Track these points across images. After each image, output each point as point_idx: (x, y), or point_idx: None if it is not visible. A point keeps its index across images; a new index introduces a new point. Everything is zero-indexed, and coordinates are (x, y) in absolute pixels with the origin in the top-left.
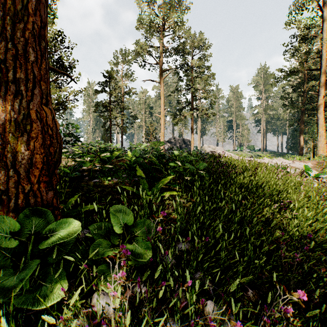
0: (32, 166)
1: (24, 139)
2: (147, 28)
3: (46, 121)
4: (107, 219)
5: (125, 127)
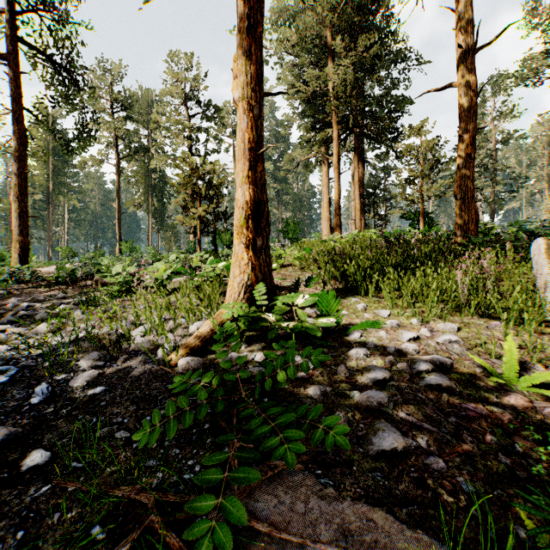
0: (472, 223)
1: (470, 215)
2: (546, 25)
3: (475, 209)
4: (499, 245)
5: (499, 201)
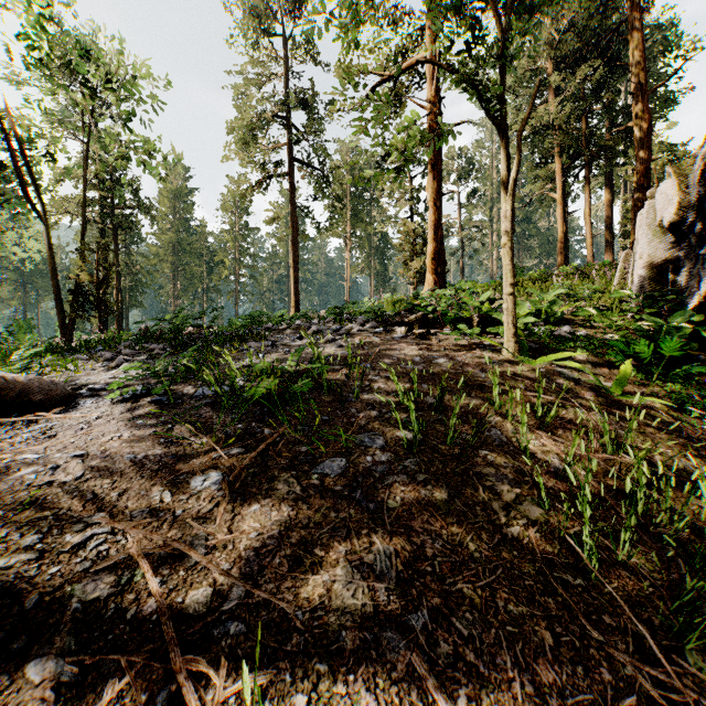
0: None
1: None
2: None
3: None
4: None
5: None
